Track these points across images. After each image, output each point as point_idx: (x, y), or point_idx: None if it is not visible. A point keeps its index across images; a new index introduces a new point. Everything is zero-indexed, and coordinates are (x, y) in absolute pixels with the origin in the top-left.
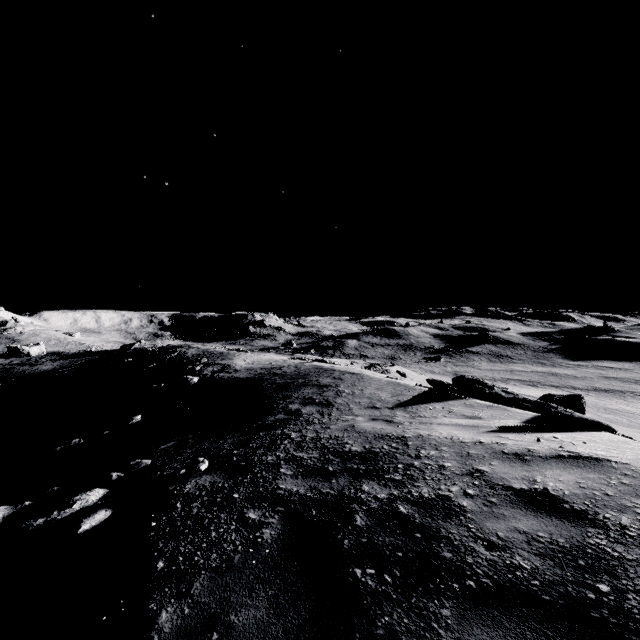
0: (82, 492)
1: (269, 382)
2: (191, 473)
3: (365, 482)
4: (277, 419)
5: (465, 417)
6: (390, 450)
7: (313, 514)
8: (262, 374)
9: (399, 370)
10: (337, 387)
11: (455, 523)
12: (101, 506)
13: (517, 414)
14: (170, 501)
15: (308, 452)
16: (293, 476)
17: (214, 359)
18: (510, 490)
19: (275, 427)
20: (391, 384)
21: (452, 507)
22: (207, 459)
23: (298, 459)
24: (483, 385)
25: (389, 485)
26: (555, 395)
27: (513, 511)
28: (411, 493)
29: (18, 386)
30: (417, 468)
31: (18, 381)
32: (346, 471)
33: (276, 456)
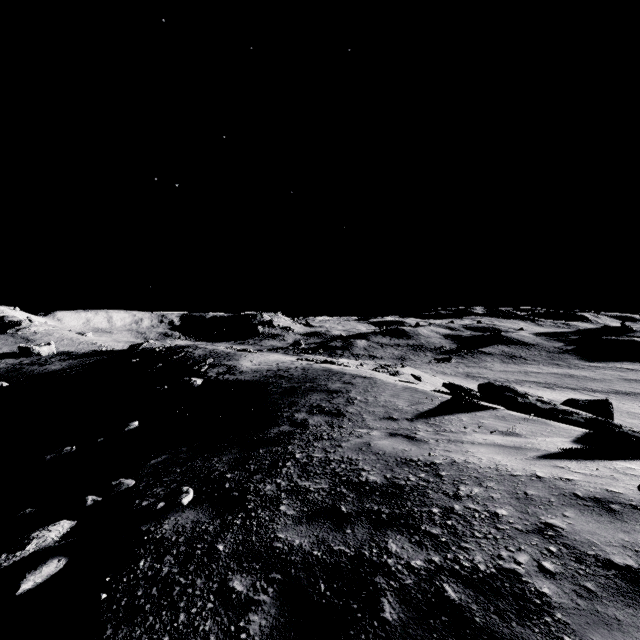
0: (52, 520)
1: (274, 386)
2: (170, 508)
3: (391, 536)
4: (281, 431)
5: (499, 433)
6: (419, 483)
7: (321, 591)
8: (268, 377)
9: (410, 372)
10: (348, 393)
11: (540, 631)
12: (55, 552)
13: (562, 430)
14: (138, 550)
15: (315, 481)
16: (296, 519)
17: (220, 360)
18: (611, 568)
19: (278, 442)
20: (408, 390)
21: (527, 595)
22: (195, 485)
23: (303, 491)
24: (514, 393)
25: (425, 544)
26: (580, 400)
27: (631, 613)
28: (459, 562)
29: (26, 386)
30: (460, 516)
31: (26, 381)
32: (364, 515)
33: (276, 485)
